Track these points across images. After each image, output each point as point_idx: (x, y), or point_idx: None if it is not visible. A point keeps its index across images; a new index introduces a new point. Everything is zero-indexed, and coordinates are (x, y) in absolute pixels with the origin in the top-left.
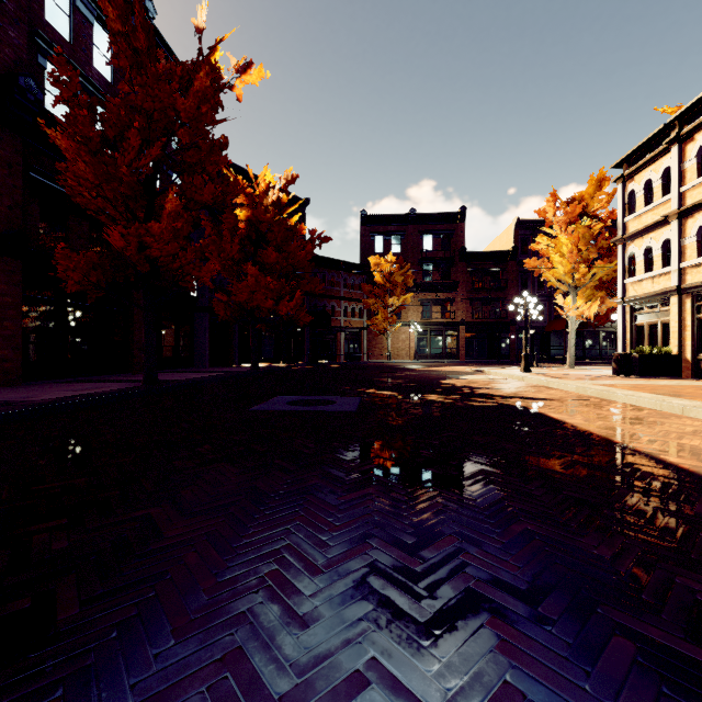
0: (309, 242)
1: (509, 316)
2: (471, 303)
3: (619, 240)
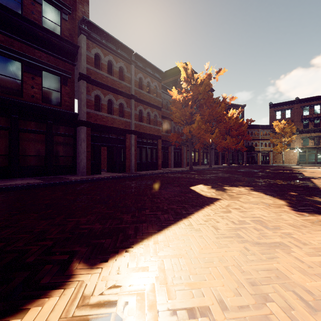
0: (246, 123)
1: None
2: None
3: None
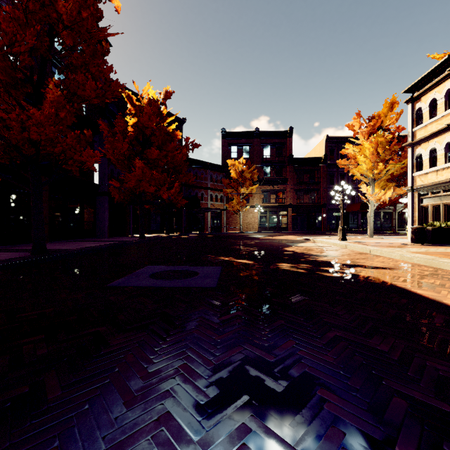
0: (185, 147)
1: (321, 201)
2: (296, 192)
3: (409, 145)
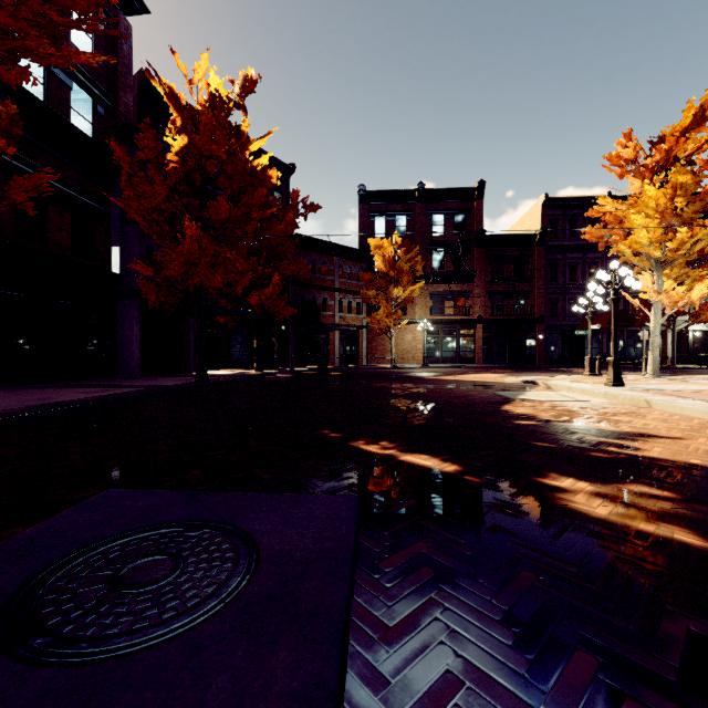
0: (290, 210)
1: (536, 312)
2: (490, 296)
3: None
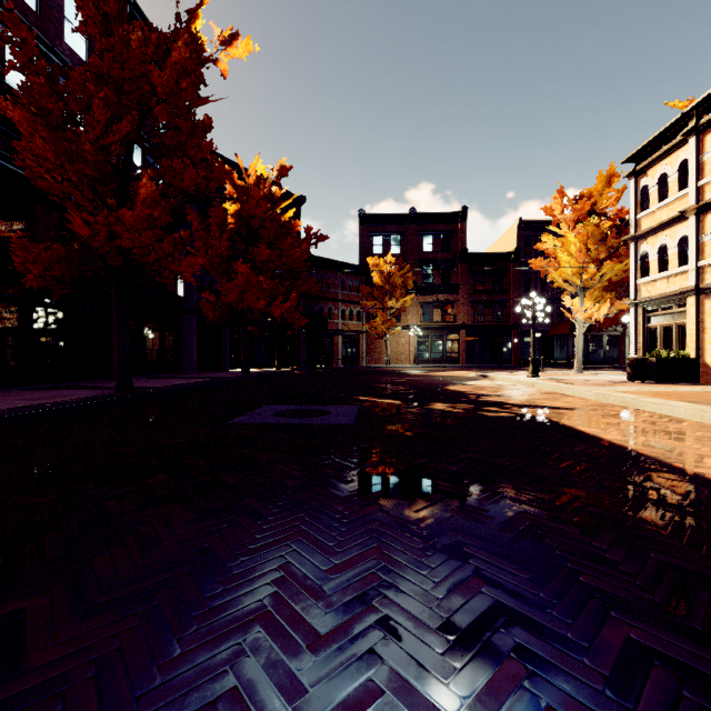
0: (305, 241)
1: (511, 319)
2: (472, 306)
3: (631, 238)
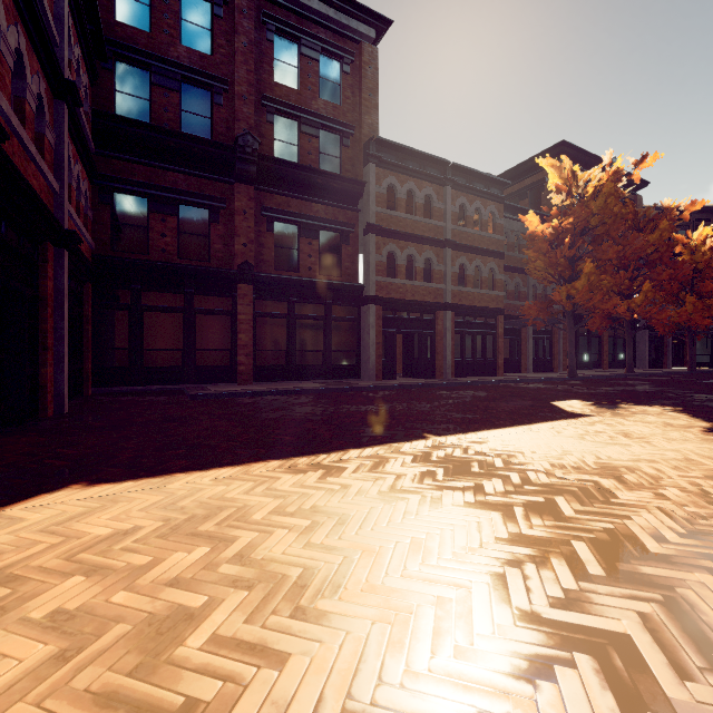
0: None
1: None
2: None
3: None
